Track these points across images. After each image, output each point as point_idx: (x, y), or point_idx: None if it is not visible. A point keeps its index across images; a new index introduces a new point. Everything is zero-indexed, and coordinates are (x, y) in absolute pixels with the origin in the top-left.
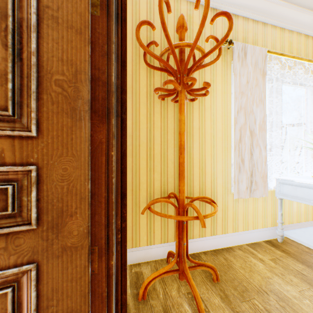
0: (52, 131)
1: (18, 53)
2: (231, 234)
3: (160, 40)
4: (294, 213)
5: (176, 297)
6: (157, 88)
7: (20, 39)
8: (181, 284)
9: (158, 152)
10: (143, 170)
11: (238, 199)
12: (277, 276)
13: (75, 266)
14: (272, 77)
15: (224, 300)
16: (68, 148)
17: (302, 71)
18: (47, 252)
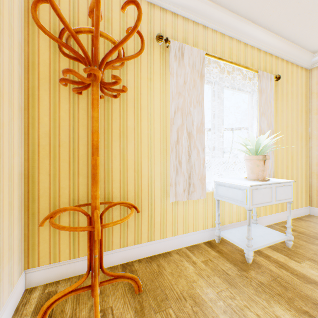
0: None
1: None
2: (170, 238)
3: None
4: (234, 213)
5: None
6: (61, 78)
7: None
8: None
9: (84, 154)
10: (65, 174)
11: (178, 202)
12: (202, 278)
13: None
14: (214, 80)
15: (138, 313)
16: None
17: (242, 77)
18: None
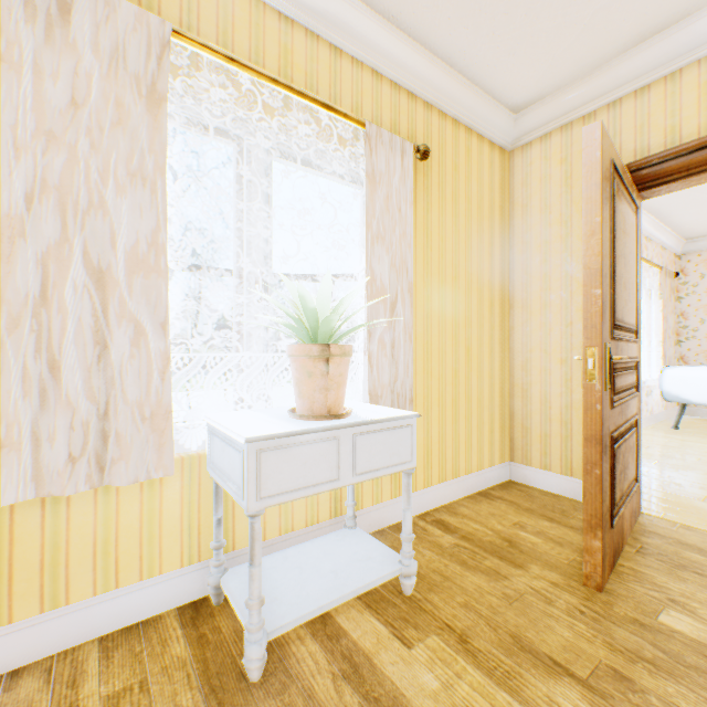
0: None
1: None
2: (34, 621)
3: None
4: (299, 504)
5: None
6: None
7: None
8: None
9: None
10: None
11: (71, 496)
12: None
13: None
14: (235, 129)
15: None
16: None
17: (325, 136)
18: None
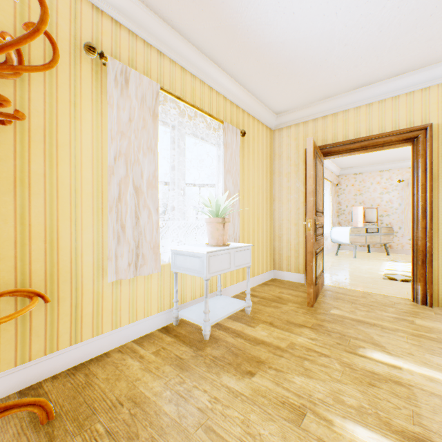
0: None
1: None
2: (110, 333)
3: None
4: (198, 287)
5: None
6: None
7: None
8: None
9: None
10: None
11: (122, 281)
12: (150, 372)
13: None
14: (174, 123)
15: None
16: None
17: (207, 126)
18: None
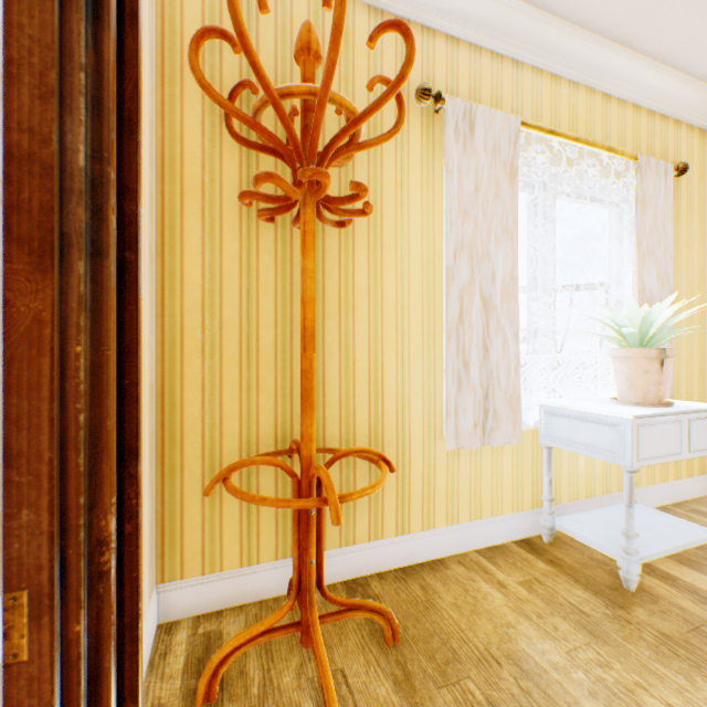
0: None
1: None
2: (443, 530)
3: (273, 81)
4: (581, 478)
5: (291, 689)
6: (245, 191)
7: None
8: (310, 657)
9: (269, 346)
10: (231, 389)
11: (459, 451)
12: (527, 620)
13: None
14: (536, 180)
15: (400, 686)
16: None
17: (598, 172)
18: None
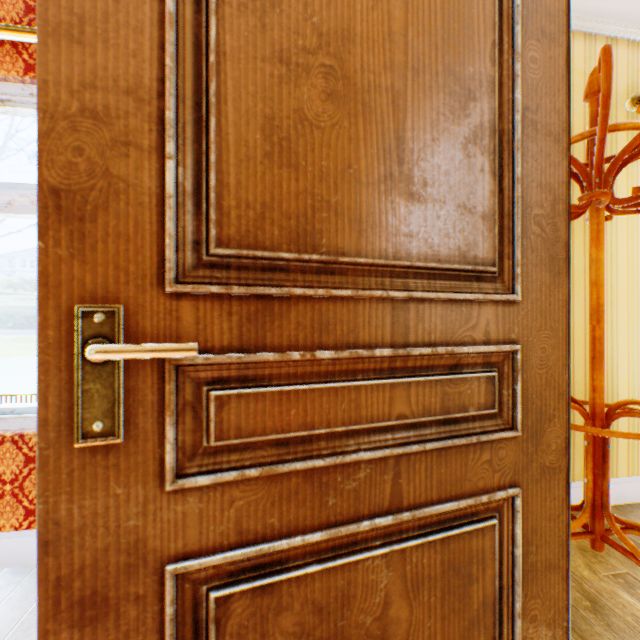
0: (530, 293)
1: (497, 182)
2: None
3: None
4: None
5: (596, 580)
6: None
7: (499, 161)
8: (590, 560)
9: None
10: None
11: None
12: None
13: (551, 498)
14: None
15: None
16: (545, 317)
17: None
18: (525, 472)
